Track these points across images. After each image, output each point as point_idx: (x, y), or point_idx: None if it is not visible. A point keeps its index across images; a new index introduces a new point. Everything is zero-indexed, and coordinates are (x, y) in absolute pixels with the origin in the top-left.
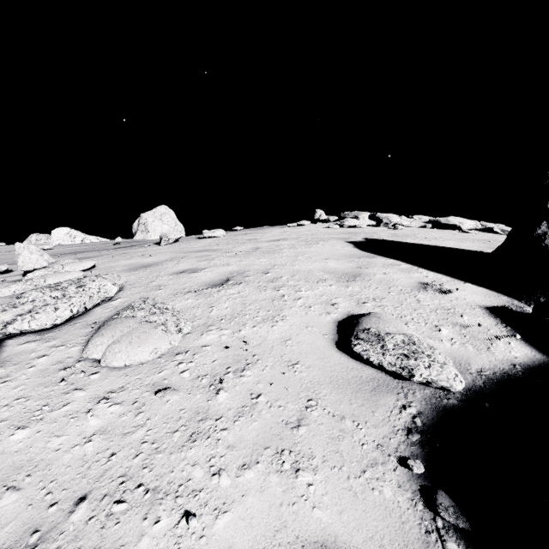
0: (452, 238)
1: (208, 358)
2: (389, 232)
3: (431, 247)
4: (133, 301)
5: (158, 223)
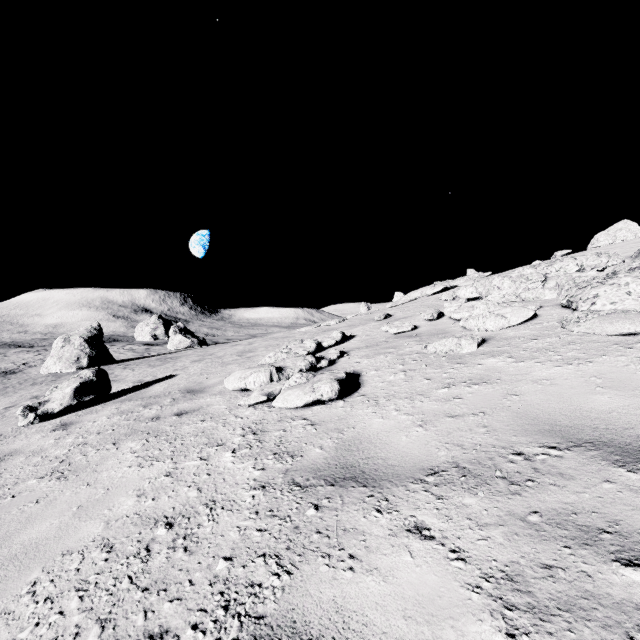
0: None
1: None
2: None
3: None
4: None
5: None
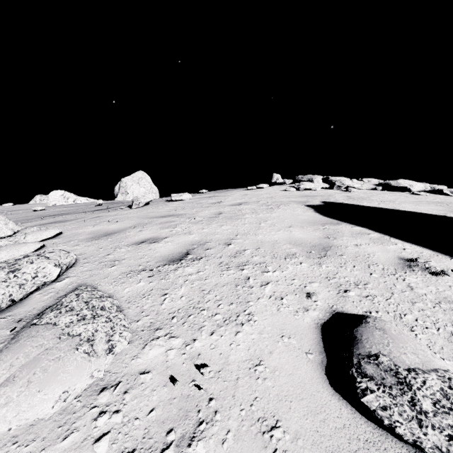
0: (406, 200)
1: (142, 404)
2: (343, 194)
3: (392, 211)
4: (79, 283)
5: (136, 186)
